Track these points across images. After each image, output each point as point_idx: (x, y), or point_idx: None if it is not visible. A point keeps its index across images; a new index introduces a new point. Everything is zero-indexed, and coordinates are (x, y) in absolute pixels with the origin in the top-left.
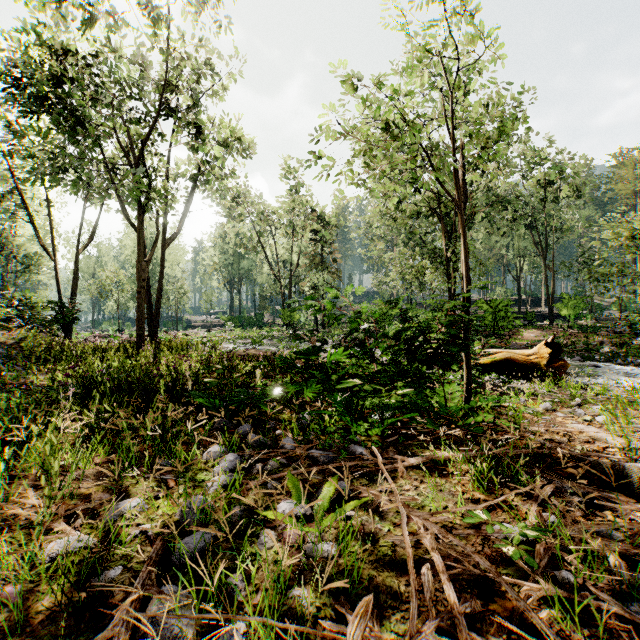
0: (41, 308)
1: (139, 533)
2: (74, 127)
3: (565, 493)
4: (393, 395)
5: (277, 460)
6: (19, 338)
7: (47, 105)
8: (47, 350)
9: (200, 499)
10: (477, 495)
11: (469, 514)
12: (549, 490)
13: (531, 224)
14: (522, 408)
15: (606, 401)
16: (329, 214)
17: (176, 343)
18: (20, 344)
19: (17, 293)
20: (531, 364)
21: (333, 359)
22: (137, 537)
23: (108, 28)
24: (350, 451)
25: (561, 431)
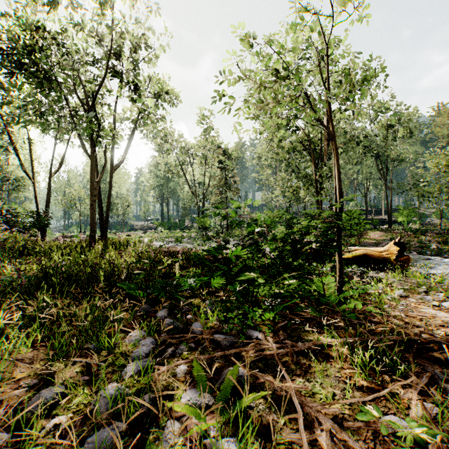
0: (24, 216)
1: (52, 426)
2: (42, 82)
3: (438, 380)
4: (281, 285)
5: (186, 344)
6: (4, 238)
7: (25, 68)
8: (21, 247)
9: (115, 387)
10: (360, 381)
11: (356, 402)
12: (425, 378)
13: (375, 156)
14: (384, 296)
15: (446, 289)
16: (231, 149)
17: (119, 242)
18: (4, 242)
19: (6, 205)
20: (383, 258)
21: (234, 255)
22: (50, 431)
23: (66, 8)
24: (247, 335)
25: (417, 315)
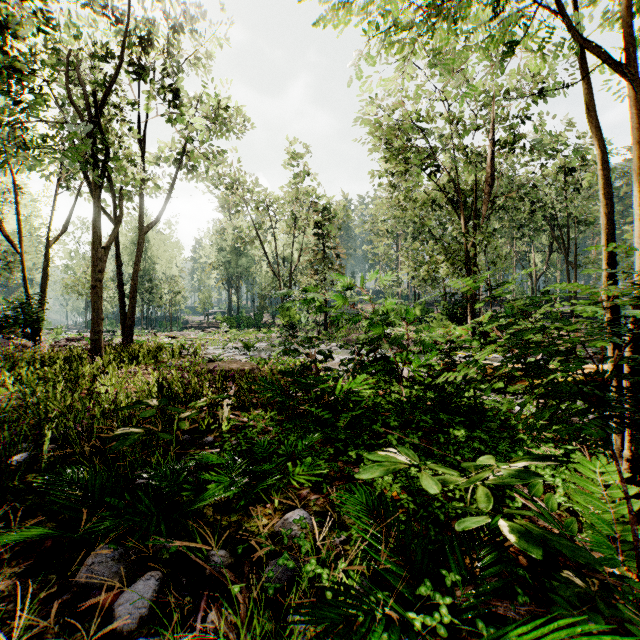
0: (4, 307)
1: None
2: None
3: None
4: (479, 487)
5: None
6: None
7: None
8: None
9: None
10: None
11: None
12: None
13: (549, 217)
14: None
15: None
16: (332, 206)
17: (147, 349)
18: None
19: None
20: None
21: (344, 388)
22: None
23: None
24: None
25: None
